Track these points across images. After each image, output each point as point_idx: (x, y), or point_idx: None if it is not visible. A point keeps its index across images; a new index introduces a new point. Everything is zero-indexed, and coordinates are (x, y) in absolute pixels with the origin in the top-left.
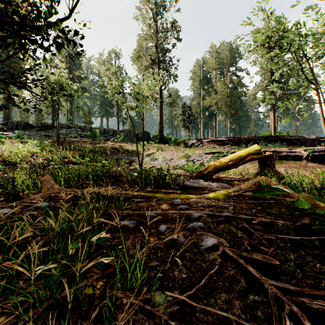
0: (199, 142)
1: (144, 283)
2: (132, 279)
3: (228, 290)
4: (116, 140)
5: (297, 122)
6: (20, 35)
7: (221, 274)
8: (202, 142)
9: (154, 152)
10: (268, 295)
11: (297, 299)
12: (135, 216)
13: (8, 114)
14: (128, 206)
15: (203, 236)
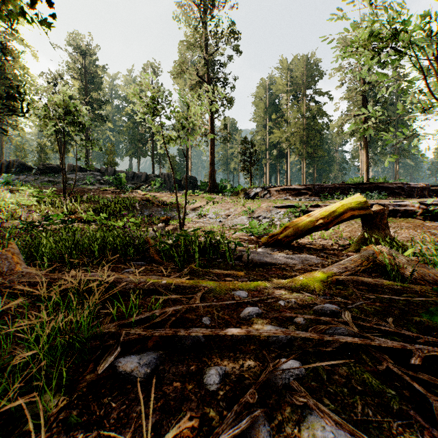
0: (265, 192)
1: None
2: None
3: None
4: (149, 189)
5: (396, 164)
6: None
7: None
8: (269, 191)
9: (202, 205)
10: None
11: None
12: (157, 336)
13: None
14: (144, 316)
15: (313, 415)
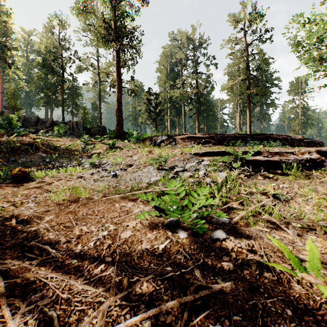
0: (170, 140)
1: None
2: None
3: None
4: (49, 134)
5: (261, 124)
6: None
7: None
8: (175, 139)
9: (102, 151)
10: None
11: None
12: None
13: None
14: None
15: None
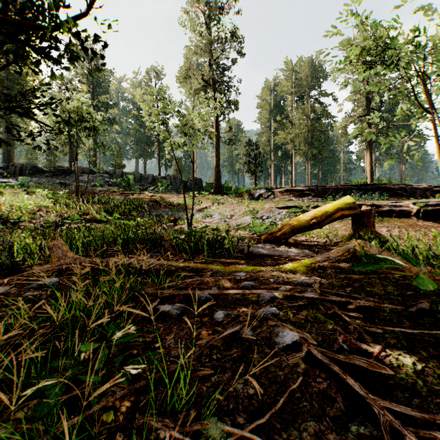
0: (269, 193)
1: (193, 403)
2: (174, 397)
3: (318, 415)
4: (156, 190)
5: (402, 165)
6: (14, 38)
7: (306, 388)
8: (273, 192)
9: (208, 205)
10: (379, 423)
11: (426, 433)
12: (180, 297)
13: (10, 154)
14: (171, 284)
15: (279, 328)
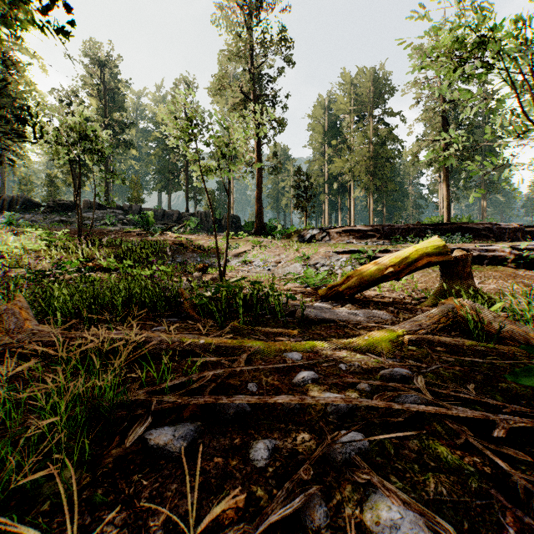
0: (323, 234)
1: None
2: None
3: None
4: (182, 230)
5: (484, 200)
6: None
7: None
8: (329, 233)
9: (247, 249)
10: None
11: None
12: (194, 405)
13: None
14: (179, 381)
15: (377, 494)
